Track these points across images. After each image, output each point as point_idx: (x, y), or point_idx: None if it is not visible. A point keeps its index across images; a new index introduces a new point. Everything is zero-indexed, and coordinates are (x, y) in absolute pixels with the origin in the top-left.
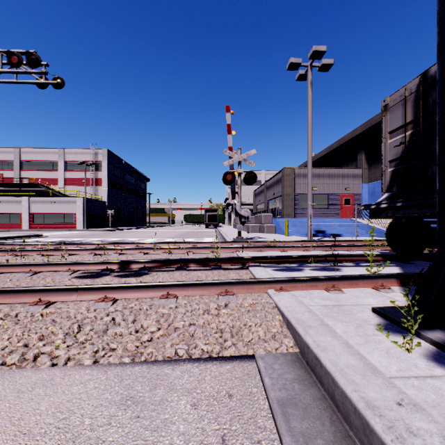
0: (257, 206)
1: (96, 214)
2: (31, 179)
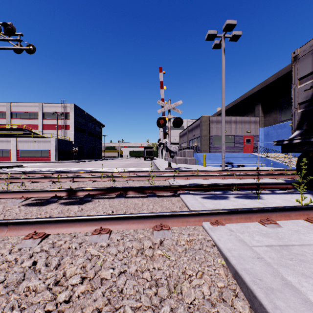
0: (181, 145)
1: (65, 150)
2: (19, 125)
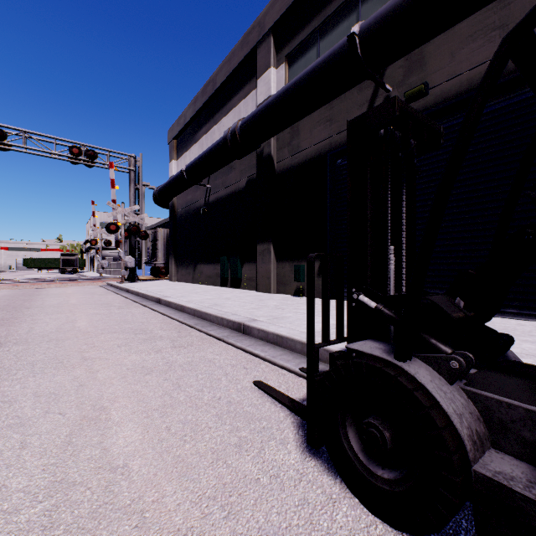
0: None
1: None
2: None
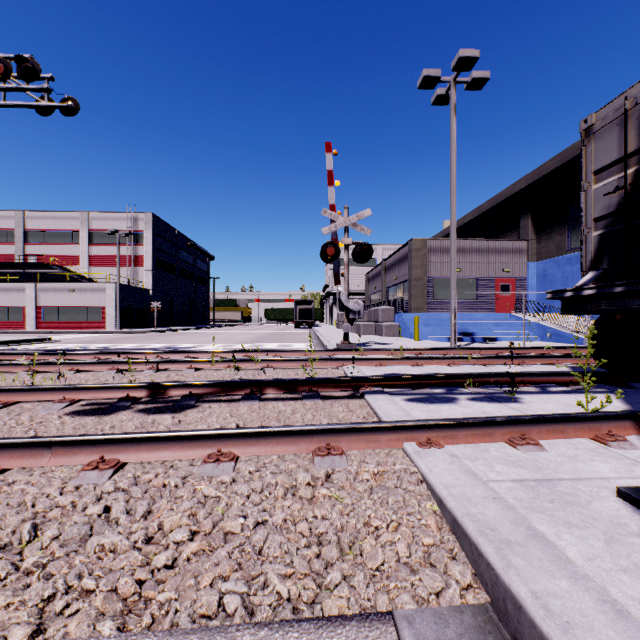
0: (371, 297)
1: (135, 308)
2: (40, 256)
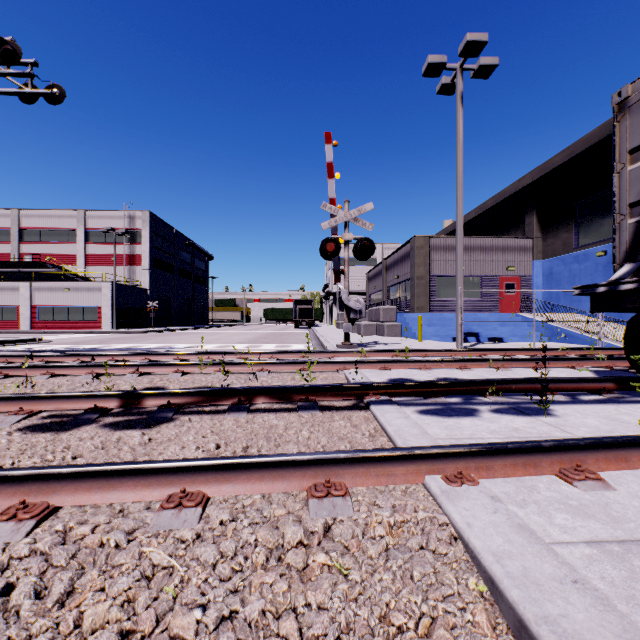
0: (372, 296)
1: (132, 307)
2: (36, 255)
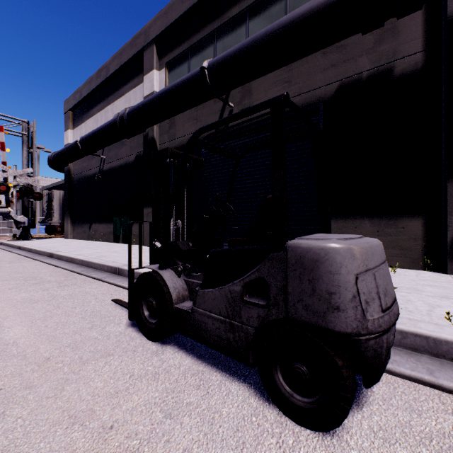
0: None
1: None
2: None
